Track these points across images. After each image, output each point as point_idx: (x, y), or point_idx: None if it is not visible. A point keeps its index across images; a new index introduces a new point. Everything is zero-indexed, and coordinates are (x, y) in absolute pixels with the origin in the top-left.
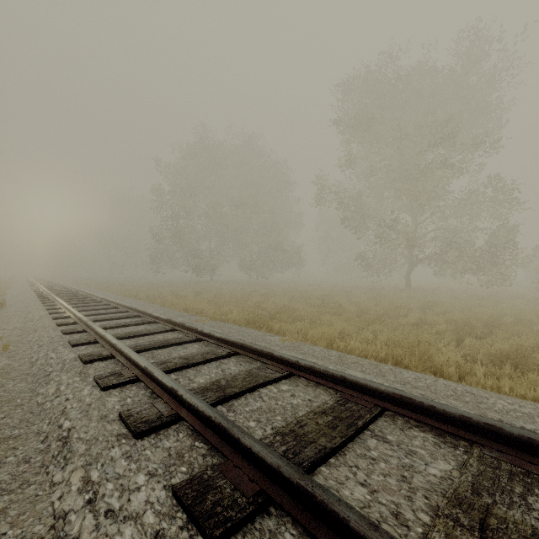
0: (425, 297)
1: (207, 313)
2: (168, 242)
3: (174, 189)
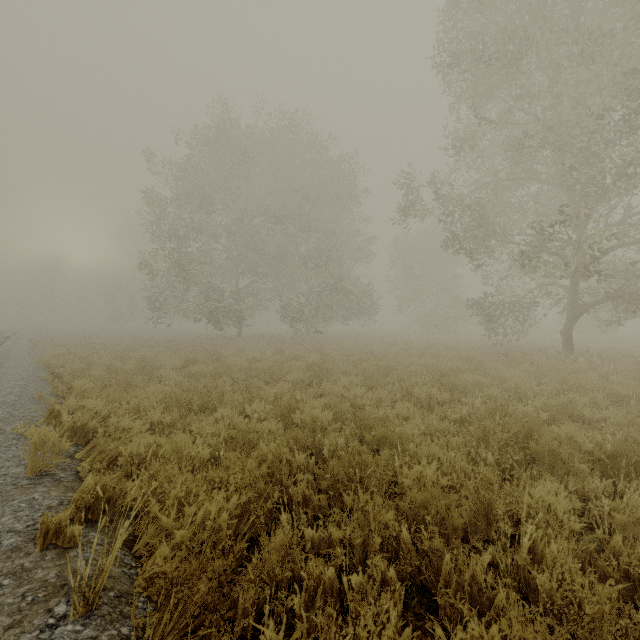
0: (634, 373)
1: (121, 453)
2: (174, 279)
3: (180, 196)
